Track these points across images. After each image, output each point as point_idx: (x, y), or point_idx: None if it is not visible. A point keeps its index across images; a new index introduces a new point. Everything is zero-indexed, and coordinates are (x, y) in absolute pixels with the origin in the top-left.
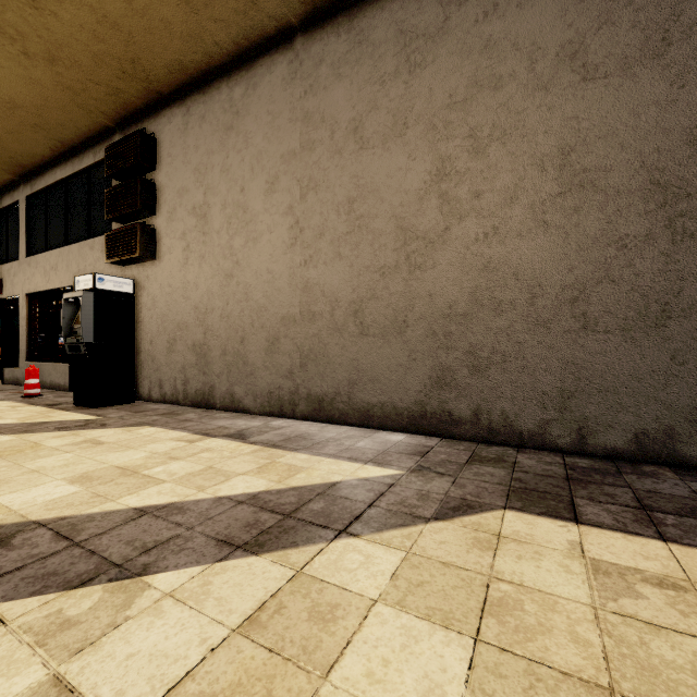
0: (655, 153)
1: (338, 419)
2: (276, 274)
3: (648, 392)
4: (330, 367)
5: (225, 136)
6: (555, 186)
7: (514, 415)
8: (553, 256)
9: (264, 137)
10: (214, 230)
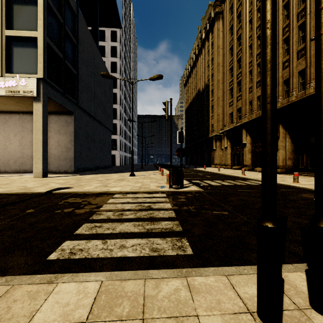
0: (66, 143)
1: (29, 172)
2: (16, 150)
3: (65, 166)
4: (27, 165)
5: (4, 124)
6: (57, 145)
7: (53, 170)
8: (57, 152)
9: (13, 127)
10: (1, 140)
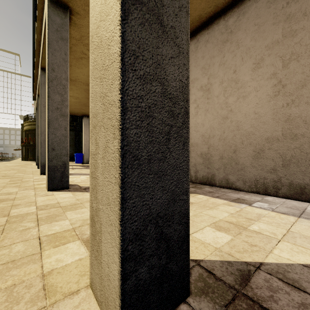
0: None
1: None
2: (261, 114)
3: None
4: None
5: (222, 46)
6: None
7: None
8: None
9: (251, 39)
10: (214, 96)
